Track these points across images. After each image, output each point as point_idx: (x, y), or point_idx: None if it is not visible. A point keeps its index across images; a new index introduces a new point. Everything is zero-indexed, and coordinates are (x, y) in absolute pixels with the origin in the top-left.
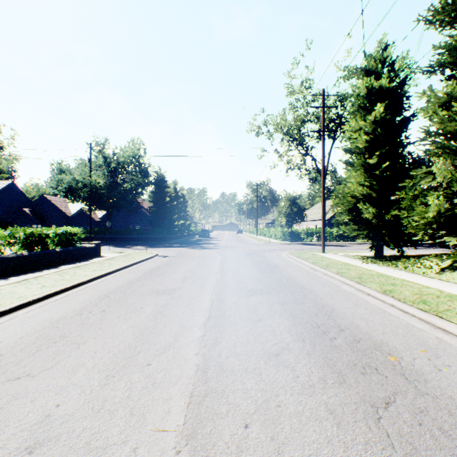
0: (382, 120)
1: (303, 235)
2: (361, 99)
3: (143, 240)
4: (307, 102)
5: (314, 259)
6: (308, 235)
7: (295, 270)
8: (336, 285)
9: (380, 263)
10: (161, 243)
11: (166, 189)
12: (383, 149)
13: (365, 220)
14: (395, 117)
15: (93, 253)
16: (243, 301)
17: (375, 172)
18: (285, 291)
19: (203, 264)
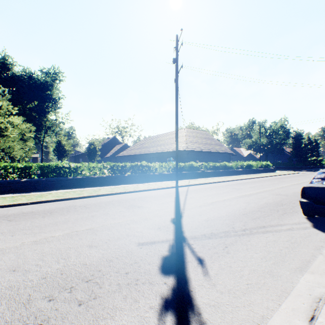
0: None
1: None
2: None
3: (286, 169)
4: None
5: None
6: None
7: None
8: None
9: None
10: (299, 170)
11: (301, 140)
12: None
13: None
14: None
15: (273, 170)
16: None
17: None
18: None
19: None
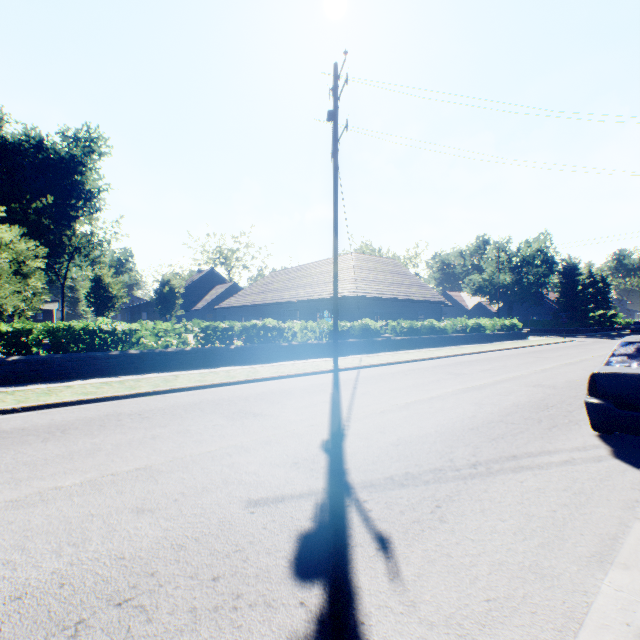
0: None
1: None
2: None
3: (549, 332)
4: None
5: None
6: None
7: None
8: None
9: None
10: (572, 335)
11: (577, 277)
12: None
13: None
14: None
15: (524, 336)
16: None
17: None
18: None
19: None
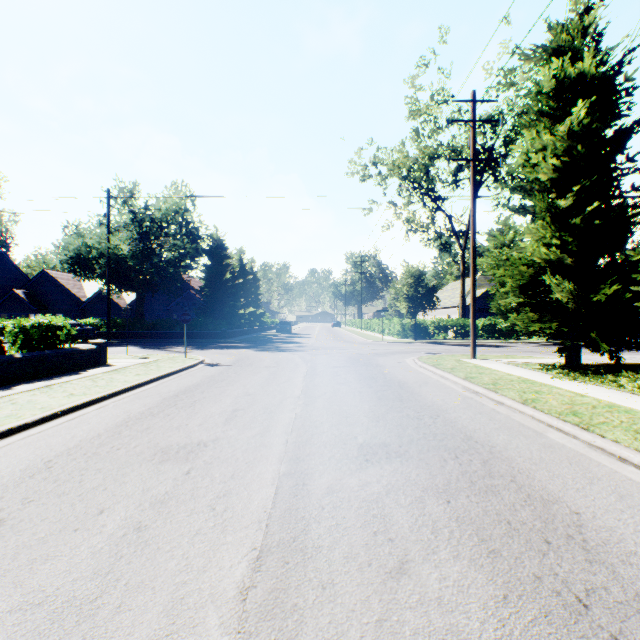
0: (583, 132)
1: (433, 330)
2: (544, 99)
3: (191, 338)
4: (439, 127)
5: (465, 371)
6: (441, 329)
7: (439, 393)
8: (537, 433)
9: (586, 378)
10: (217, 341)
11: (226, 260)
12: (588, 180)
13: (552, 304)
14: (607, 125)
15: (93, 359)
16: (351, 485)
17: (571, 221)
18: (438, 450)
19: (274, 380)
